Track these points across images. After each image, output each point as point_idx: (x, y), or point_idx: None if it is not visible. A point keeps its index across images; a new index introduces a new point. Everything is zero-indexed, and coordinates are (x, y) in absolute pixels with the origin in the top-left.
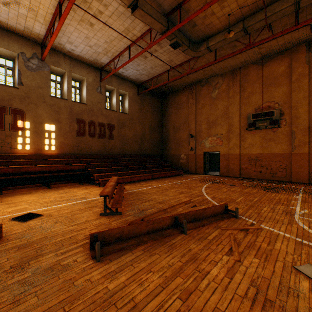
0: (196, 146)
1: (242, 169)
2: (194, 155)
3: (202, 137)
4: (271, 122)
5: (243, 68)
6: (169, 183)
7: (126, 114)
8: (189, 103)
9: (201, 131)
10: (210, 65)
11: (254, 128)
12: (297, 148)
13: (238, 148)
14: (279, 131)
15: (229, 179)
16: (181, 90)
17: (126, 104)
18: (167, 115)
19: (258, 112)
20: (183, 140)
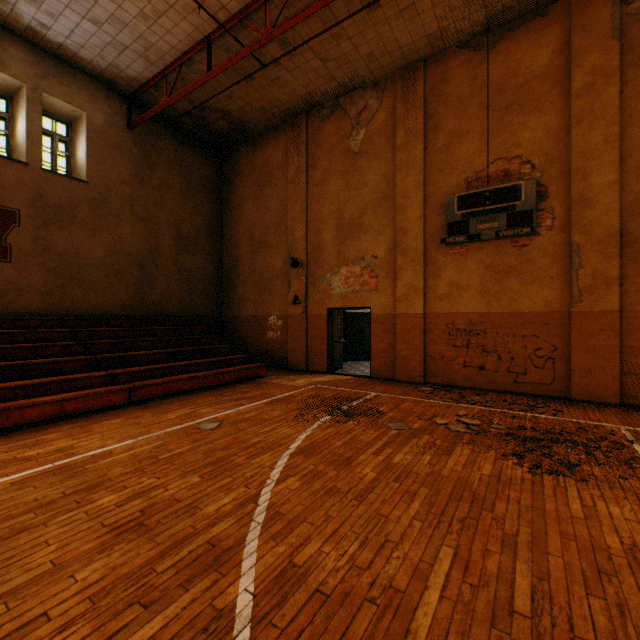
0: (309, 292)
1: (431, 359)
2: (304, 319)
3: (324, 265)
4: (512, 219)
5: (433, 63)
6: (174, 425)
7: (74, 182)
8: (290, 168)
9: (320, 250)
10: (337, 22)
11: (465, 237)
12: (588, 298)
13: (421, 297)
14: (535, 247)
15: (395, 391)
16: (269, 133)
17: (81, 151)
18: (234, 204)
19: (476, 191)
20: (274, 276)
